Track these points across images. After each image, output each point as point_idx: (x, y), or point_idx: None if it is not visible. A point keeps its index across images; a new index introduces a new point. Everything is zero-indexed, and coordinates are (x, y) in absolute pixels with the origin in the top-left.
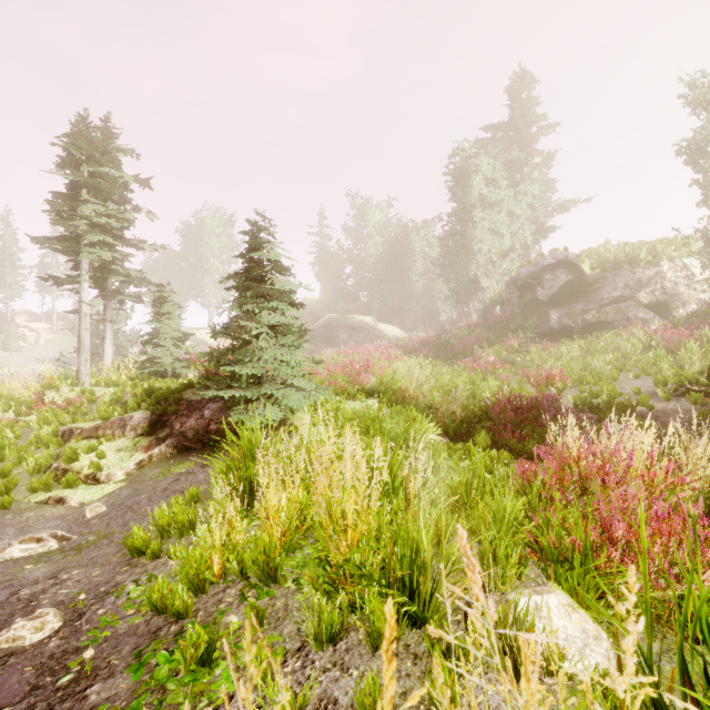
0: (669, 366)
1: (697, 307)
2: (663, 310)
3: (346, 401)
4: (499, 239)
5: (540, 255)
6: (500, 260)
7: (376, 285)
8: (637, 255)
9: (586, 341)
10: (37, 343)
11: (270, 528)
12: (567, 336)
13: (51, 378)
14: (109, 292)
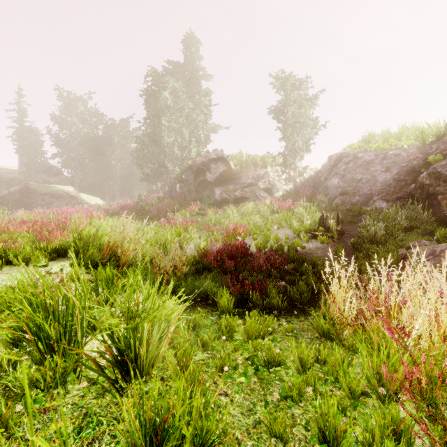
0: (297, 221)
1: (282, 193)
2: (270, 193)
3: (12, 267)
4: (180, 138)
5: (208, 152)
6: (181, 153)
7: (79, 164)
8: (257, 161)
9: (239, 208)
10: None
11: None
12: (225, 205)
13: None
14: None
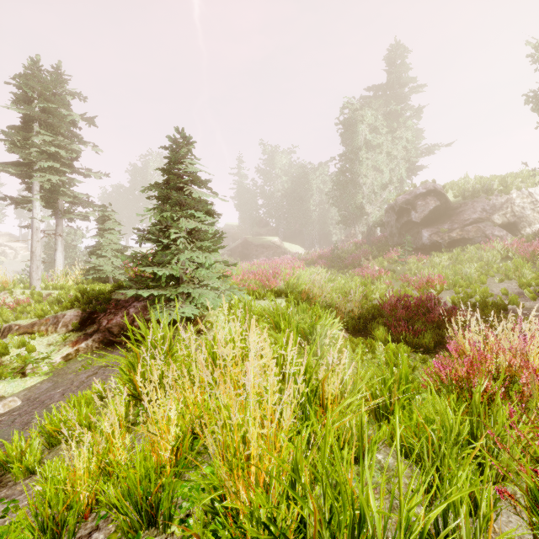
0: (530, 271)
1: None
2: (513, 229)
3: (257, 300)
4: (380, 174)
5: (414, 186)
6: (381, 191)
7: (282, 214)
8: (491, 186)
9: (453, 253)
10: (15, 258)
11: (156, 446)
12: (436, 250)
13: (5, 282)
14: (59, 211)
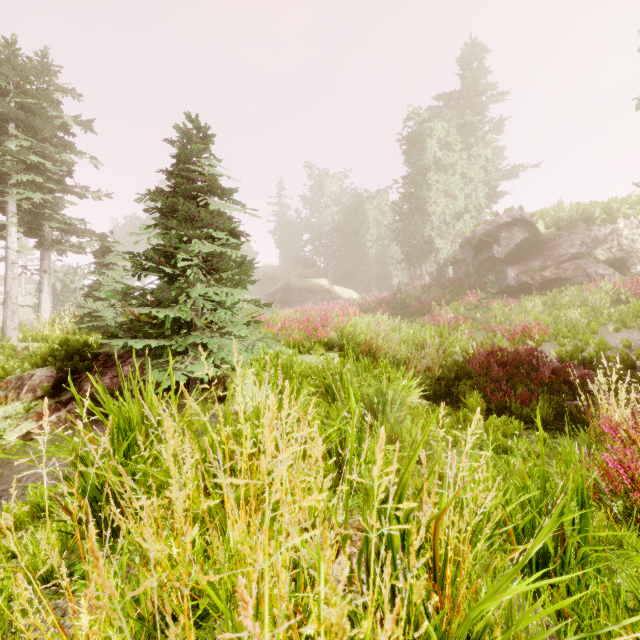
0: None
1: None
2: (621, 266)
3: (301, 355)
4: (453, 201)
5: (496, 214)
6: (454, 221)
7: (332, 251)
8: (592, 213)
9: (547, 296)
10: None
11: None
12: (525, 293)
13: None
14: (45, 240)
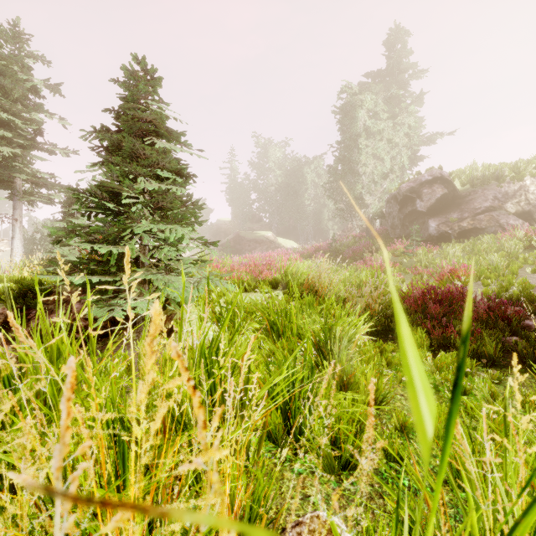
0: None
1: None
2: (528, 218)
3: (247, 293)
4: (380, 163)
5: (418, 173)
6: (381, 180)
7: (276, 208)
8: (502, 172)
9: (466, 243)
10: None
11: None
12: (444, 242)
13: None
14: (16, 192)
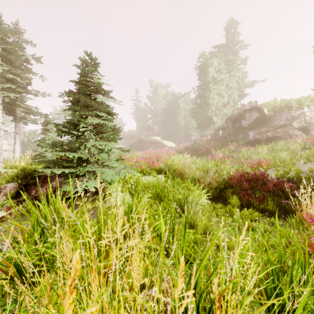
0: None
1: None
2: (306, 130)
3: (145, 176)
4: (222, 98)
5: (243, 105)
6: (222, 108)
7: (162, 123)
8: (291, 104)
9: (269, 145)
10: None
11: None
12: (258, 144)
13: None
14: (17, 117)
